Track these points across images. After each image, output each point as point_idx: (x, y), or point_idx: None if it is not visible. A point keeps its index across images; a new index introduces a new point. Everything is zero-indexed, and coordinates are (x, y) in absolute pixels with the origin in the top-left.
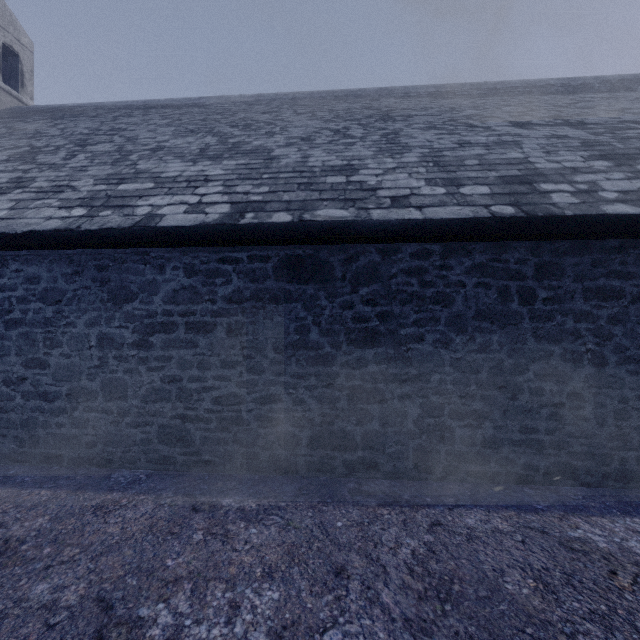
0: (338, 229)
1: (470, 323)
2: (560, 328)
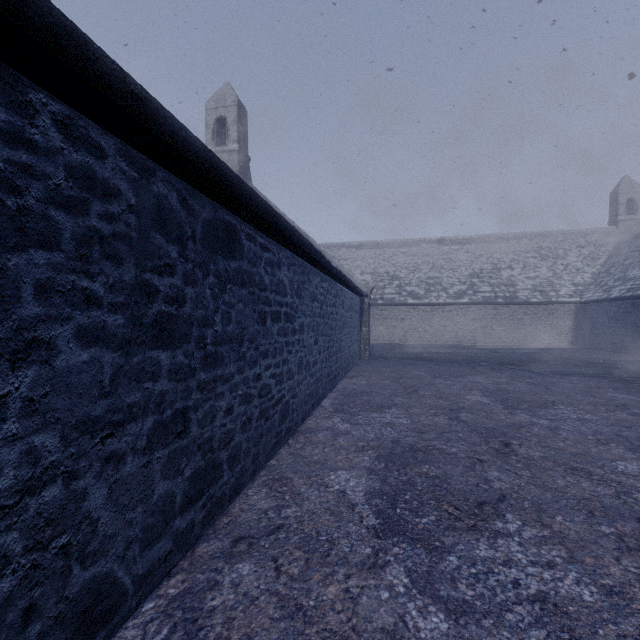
0: (636, 297)
1: None
2: None
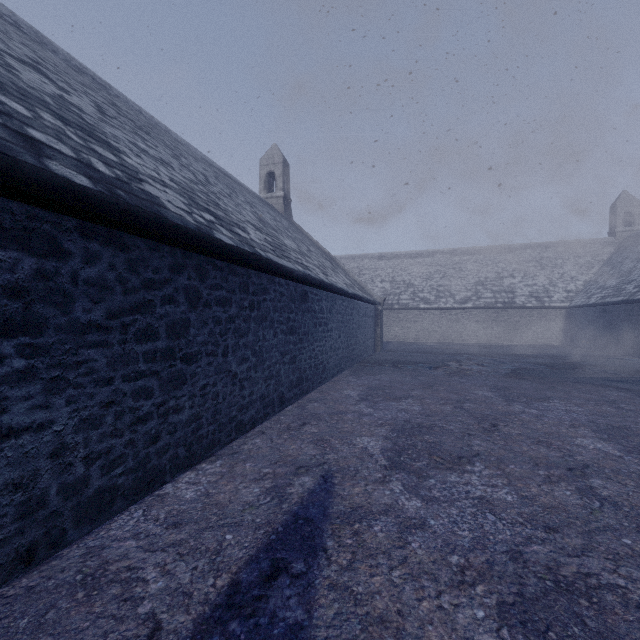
0: (604, 304)
1: (622, 321)
2: (633, 322)
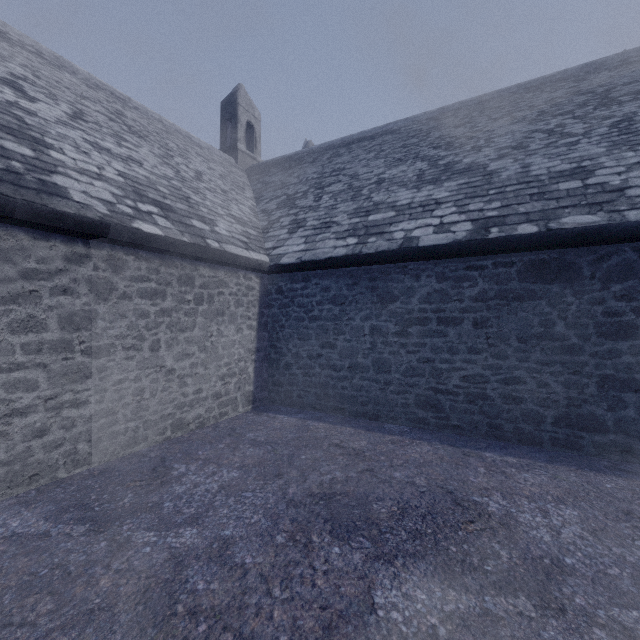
0: (590, 234)
1: None
2: None
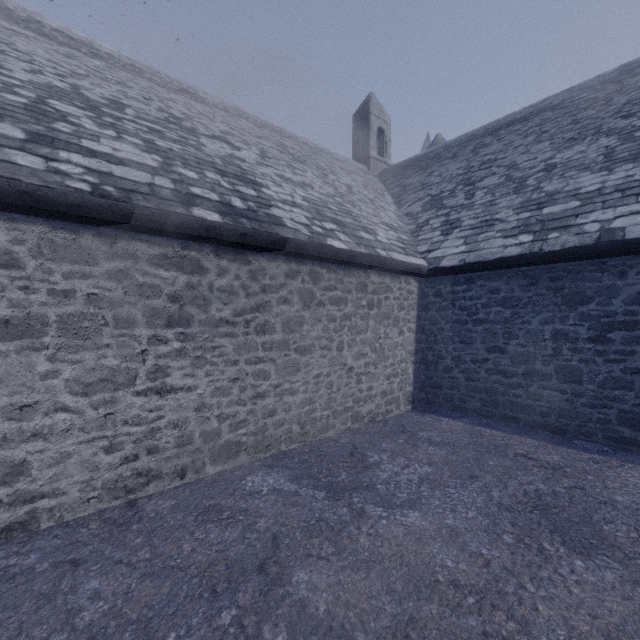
0: None
1: None
2: None
